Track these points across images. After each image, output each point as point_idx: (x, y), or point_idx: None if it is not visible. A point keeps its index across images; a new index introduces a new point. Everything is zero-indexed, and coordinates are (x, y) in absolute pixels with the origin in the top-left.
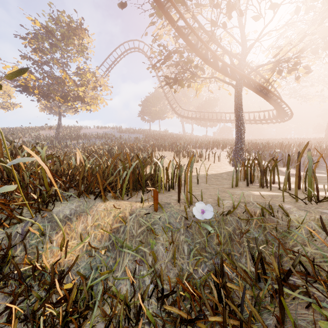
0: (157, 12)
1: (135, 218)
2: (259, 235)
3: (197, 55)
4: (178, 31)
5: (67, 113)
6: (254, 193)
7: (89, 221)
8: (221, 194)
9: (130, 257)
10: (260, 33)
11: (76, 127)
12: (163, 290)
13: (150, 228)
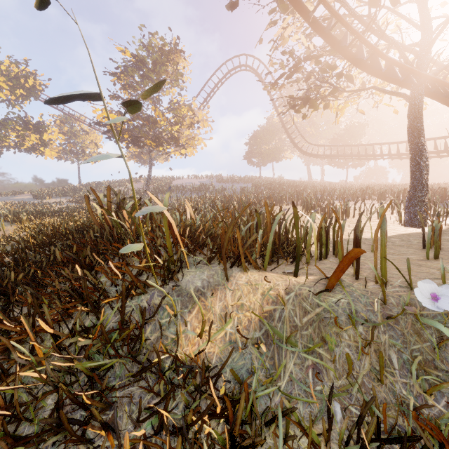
0: (280, 5)
1: (294, 298)
2: None
3: (344, 57)
4: (314, 25)
5: (156, 161)
6: None
7: (228, 299)
8: (421, 269)
9: (297, 359)
10: None
11: (166, 178)
12: (379, 428)
13: (323, 317)
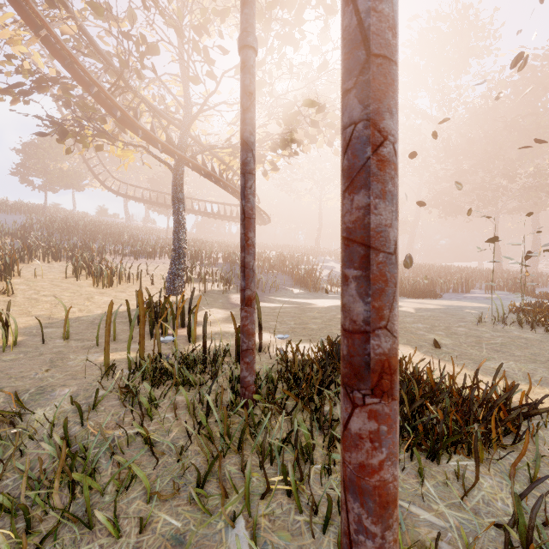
0: None
1: None
2: None
3: (98, 103)
4: (49, 47)
5: None
6: (100, 359)
7: None
8: (32, 371)
9: None
10: (204, 102)
11: None
12: None
13: None
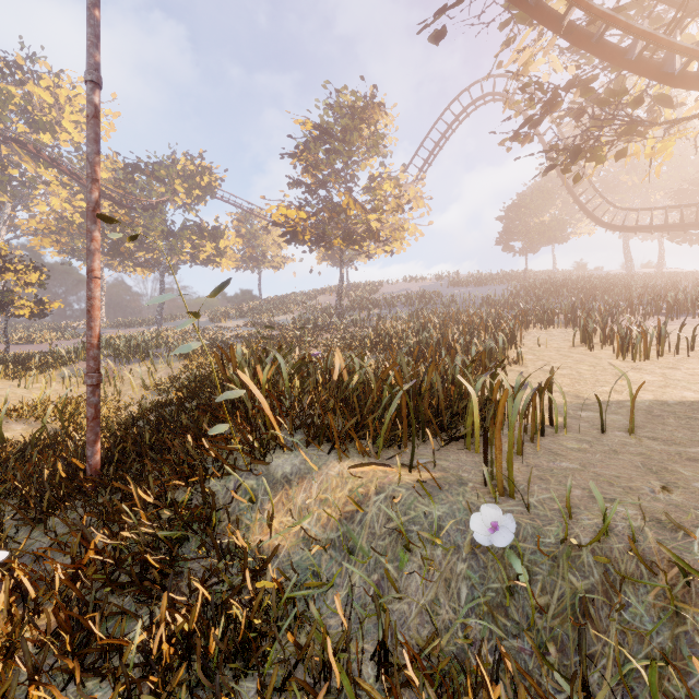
0: (515, 14)
1: (383, 501)
2: (652, 630)
3: (636, 74)
4: (570, 36)
5: (357, 261)
6: None
7: (314, 491)
8: (634, 480)
9: (364, 571)
10: None
11: (371, 285)
12: (387, 654)
13: (404, 529)
